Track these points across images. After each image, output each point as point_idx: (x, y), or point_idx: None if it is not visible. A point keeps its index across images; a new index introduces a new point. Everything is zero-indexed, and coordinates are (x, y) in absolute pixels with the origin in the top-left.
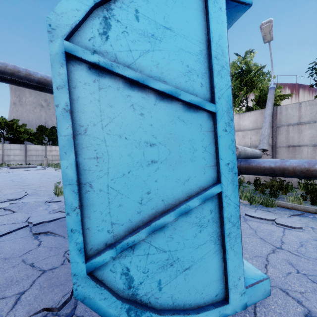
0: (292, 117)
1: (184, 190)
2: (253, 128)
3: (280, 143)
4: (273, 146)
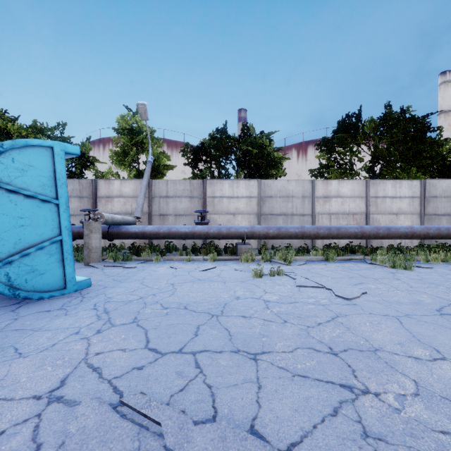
0: (163, 191)
1: (40, 239)
2: (134, 196)
3: (154, 212)
4: (149, 214)
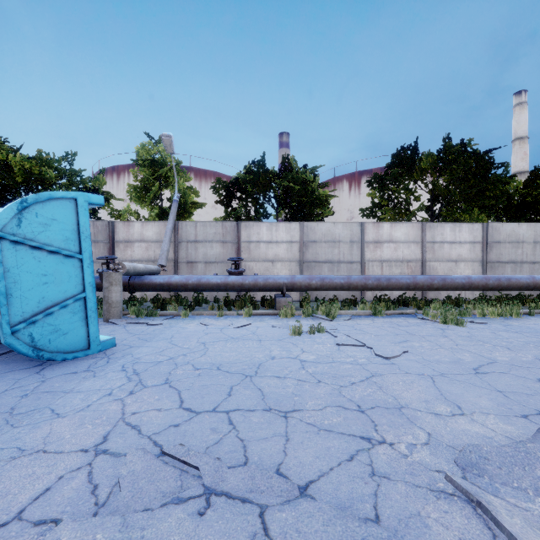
0: (191, 235)
1: (64, 296)
2: (157, 240)
3: (181, 258)
4: (176, 261)
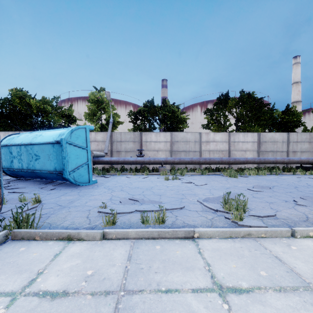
0: (118, 138)
1: (82, 163)
2: (102, 141)
3: (114, 149)
4: (111, 151)
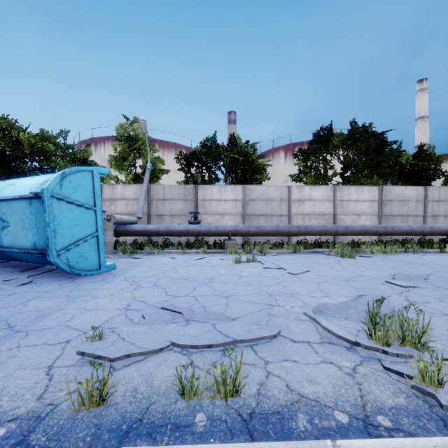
0: (160, 194)
1: (85, 234)
2: (134, 199)
3: (153, 212)
4: (149, 214)
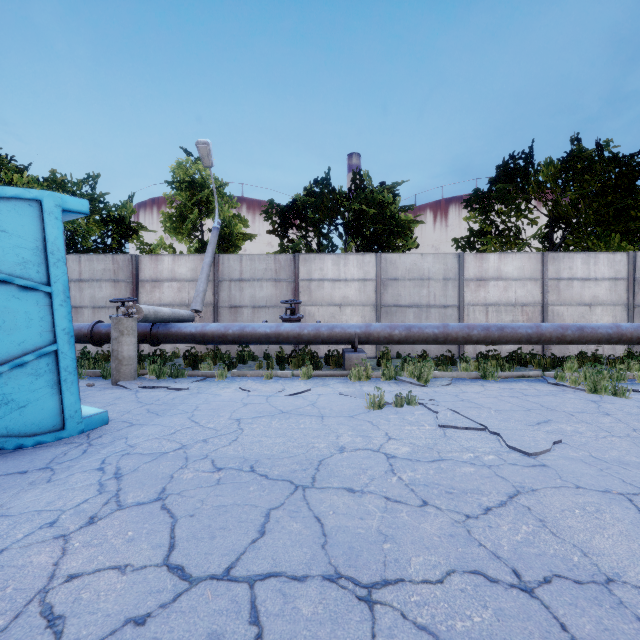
0: (235, 271)
1: (19, 350)
2: (192, 279)
3: (222, 302)
4: (215, 306)
